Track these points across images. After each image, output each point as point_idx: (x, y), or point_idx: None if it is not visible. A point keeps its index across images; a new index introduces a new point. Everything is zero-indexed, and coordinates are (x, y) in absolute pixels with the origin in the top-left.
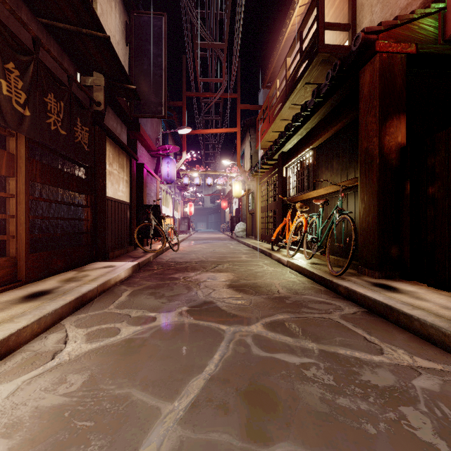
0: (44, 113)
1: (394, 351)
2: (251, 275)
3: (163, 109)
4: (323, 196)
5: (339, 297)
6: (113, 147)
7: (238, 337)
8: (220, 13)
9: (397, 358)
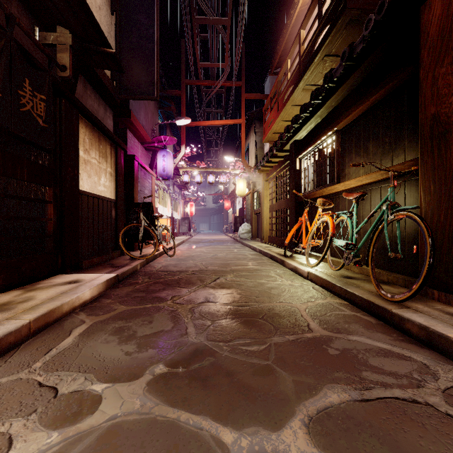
0: None
1: None
2: (264, 293)
3: (155, 89)
4: (352, 189)
5: (408, 339)
6: (91, 130)
7: None
8: None
9: None
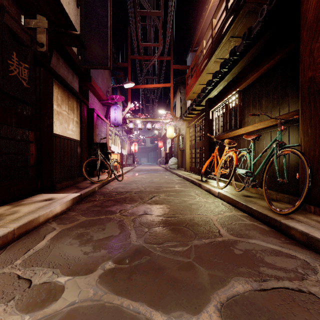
0: None
1: None
2: (186, 207)
3: (109, 61)
4: (250, 133)
5: (293, 242)
6: (62, 91)
7: None
8: None
9: None
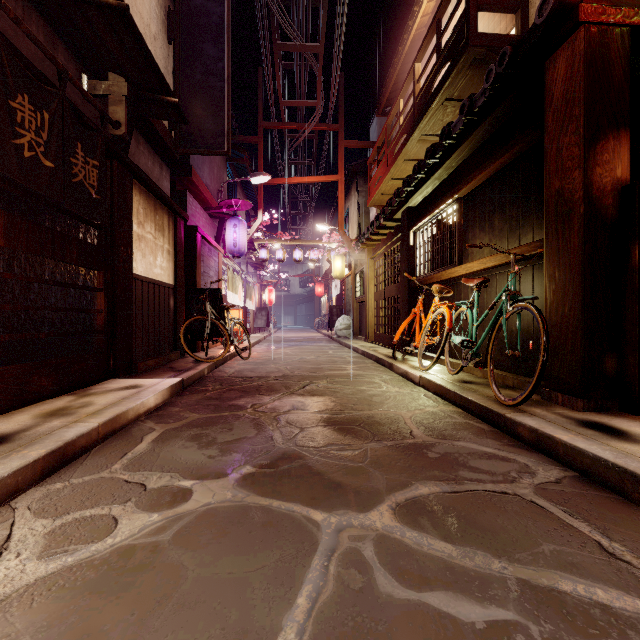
0: (9, 126)
1: None
2: (364, 400)
3: (226, 141)
4: (476, 273)
5: (519, 444)
6: (146, 198)
7: (346, 542)
8: None
9: None
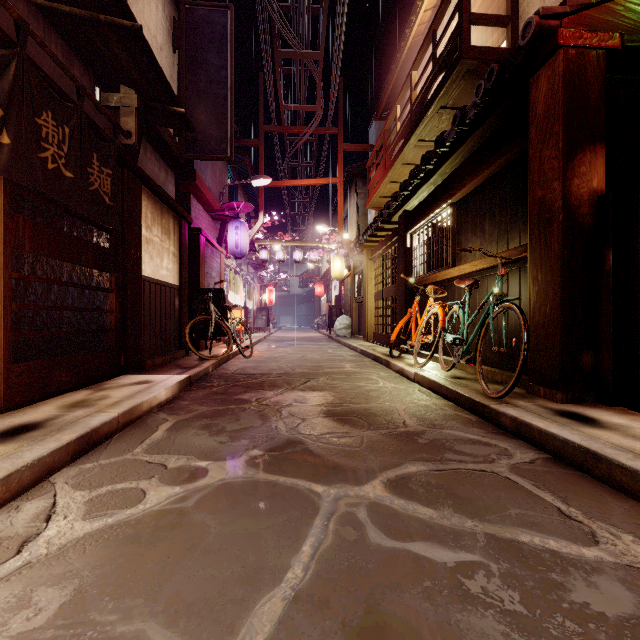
0: (36, 141)
1: (617, 537)
2: (361, 395)
3: (229, 147)
4: (468, 275)
5: (502, 432)
6: (153, 202)
7: (343, 507)
8: (313, 7)
9: (624, 552)
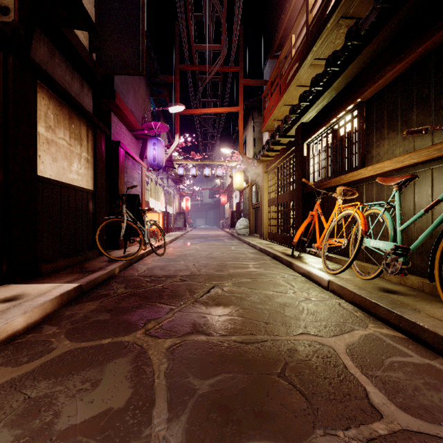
0: None
1: None
2: (276, 314)
3: (141, 63)
4: (383, 174)
5: None
6: (57, 104)
7: None
8: None
9: None
